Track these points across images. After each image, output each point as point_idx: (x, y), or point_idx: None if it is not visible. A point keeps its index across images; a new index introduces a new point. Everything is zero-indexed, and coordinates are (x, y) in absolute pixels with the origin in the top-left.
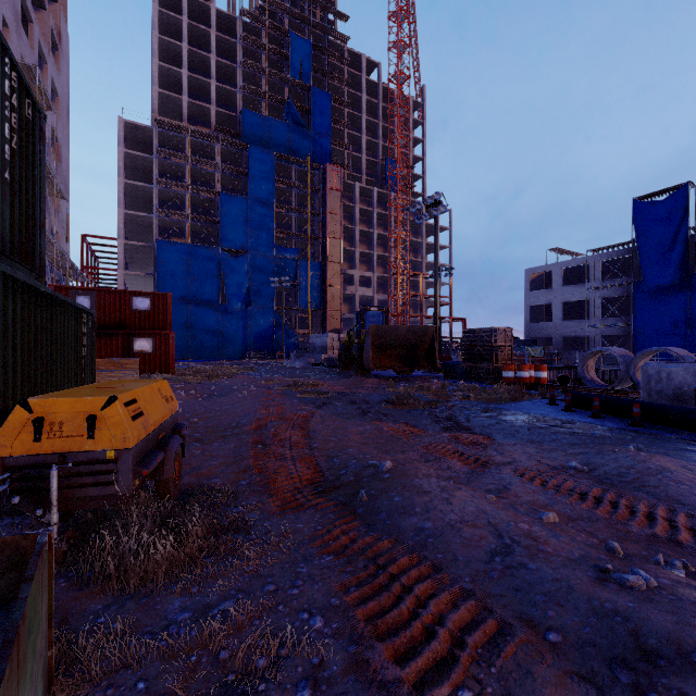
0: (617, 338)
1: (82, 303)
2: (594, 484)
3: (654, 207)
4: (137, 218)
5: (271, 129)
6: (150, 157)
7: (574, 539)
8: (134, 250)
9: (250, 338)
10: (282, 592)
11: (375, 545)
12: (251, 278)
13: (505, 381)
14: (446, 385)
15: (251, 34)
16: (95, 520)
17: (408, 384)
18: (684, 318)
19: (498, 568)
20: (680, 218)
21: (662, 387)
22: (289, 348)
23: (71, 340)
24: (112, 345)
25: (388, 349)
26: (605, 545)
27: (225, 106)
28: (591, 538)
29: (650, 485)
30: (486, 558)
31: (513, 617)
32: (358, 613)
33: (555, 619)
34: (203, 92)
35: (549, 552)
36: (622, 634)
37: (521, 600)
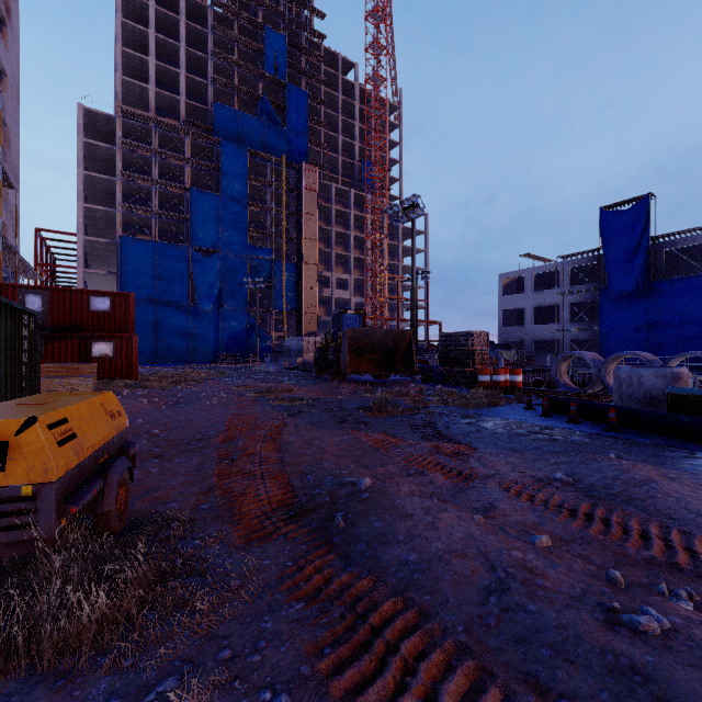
0: (584, 342)
1: (32, 303)
2: (581, 497)
3: (618, 216)
4: (98, 212)
5: (244, 125)
6: (113, 148)
7: (572, 568)
8: (95, 247)
9: (222, 341)
10: (240, 660)
11: (354, 586)
12: (223, 279)
13: (481, 385)
14: (424, 390)
15: (224, 25)
16: (12, 568)
17: (385, 389)
18: (646, 323)
19: (494, 611)
20: (642, 227)
21: (633, 391)
22: (264, 351)
23: (6, 345)
24: (67, 348)
25: (366, 353)
26: (605, 574)
27: (196, 98)
28: (588, 565)
29: (638, 498)
30: (480, 598)
31: (518, 680)
32: (333, 688)
33: (566, 681)
34: (172, 83)
35: (549, 588)
36: (646, 700)
37: (524, 656)
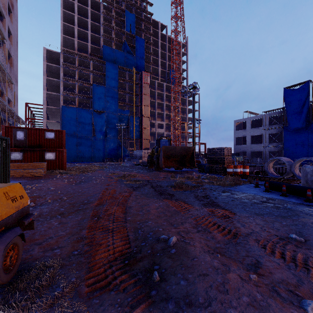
0: (275, 152)
1: (19, 135)
2: None
3: (293, 91)
4: (52, 95)
5: (116, 55)
6: (59, 66)
7: None
8: (51, 110)
9: (106, 152)
10: None
11: None
12: (107, 124)
13: (228, 173)
14: (200, 176)
15: (107, 10)
16: None
17: (181, 175)
18: (307, 143)
19: None
20: (305, 96)
21: None
22: (125, 157)
23: None
24: (34, 155)
25: (171, 158)
26: None
27: (95, 44)
28: None
29: None
30: None
31: None
32: None
33: None
34: (85, 37)
35: None
36: None
37: None
